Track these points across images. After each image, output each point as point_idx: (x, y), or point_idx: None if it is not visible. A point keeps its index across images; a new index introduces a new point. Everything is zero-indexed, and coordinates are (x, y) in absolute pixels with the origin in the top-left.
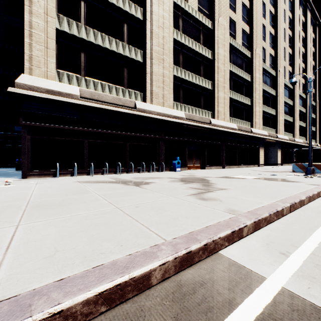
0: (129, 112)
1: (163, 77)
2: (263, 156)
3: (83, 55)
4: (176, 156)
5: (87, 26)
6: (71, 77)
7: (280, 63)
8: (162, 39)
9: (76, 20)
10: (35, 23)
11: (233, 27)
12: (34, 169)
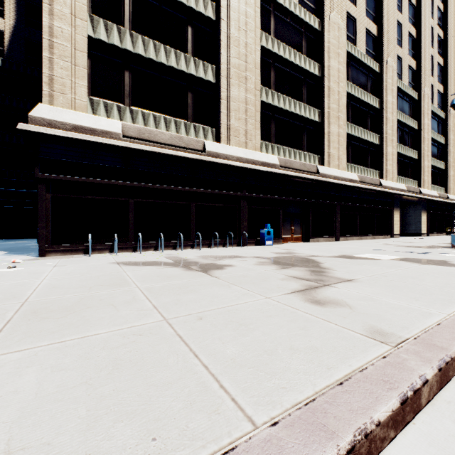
0: (194, 157)
1: (245, 105)
2: (398, 222)
3: (127, 74)
4: (265, 222)
5: (133, 31)
6: (111, 107)
7: (424, 80)
8: (245, 47)
9: (117, 24)
10: (58, 29)
11: (352, 27)
12: (56, 242)
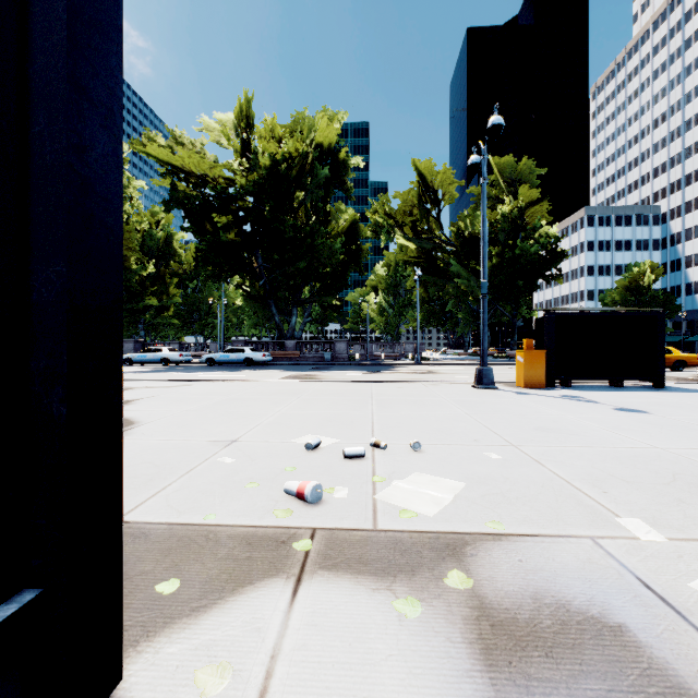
0: None
1: None
2: None
3: None
4: None
5: None
6: None
7: None
8: None
9: None
10: None
11: None
12: None
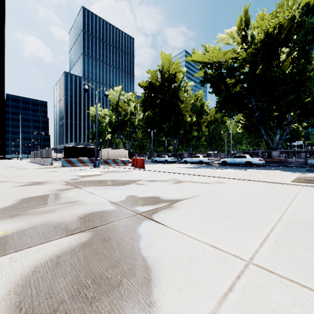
0: None
1: None
2: None
3: None
4: None
5: None
6: None
7: None
8: None
9: None
10: None
11: None
12: None
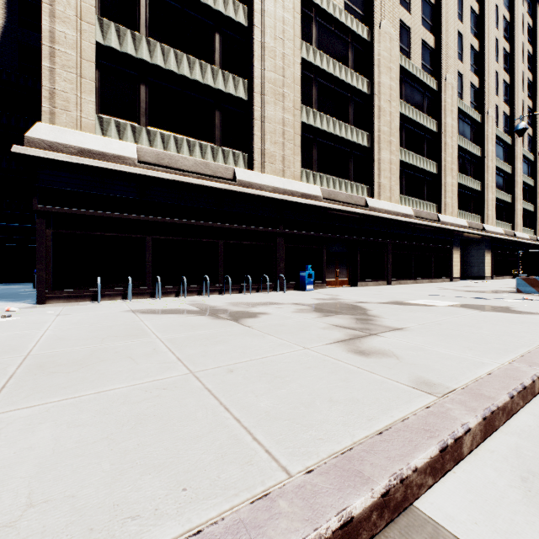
0: (223, 187)
1: (283, 127)
2: (458, 263)
3: (143, 89)
4: (306, 263)
5: (150, 38)
6: (124, 127)
7: (488, 100)
8: (282, 59)
9: (132, 29)
10: (61, 34)
11: (406, 38)
12: (58, 287)
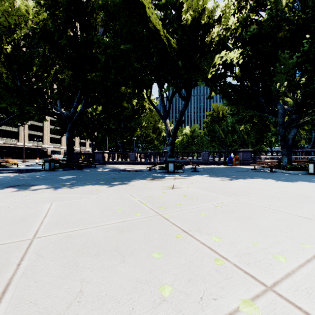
0: None
1: None
2: None
3: None
4: None
5: None
6: None
7: None
8: None
9: None
10: None
11: None
12: None
